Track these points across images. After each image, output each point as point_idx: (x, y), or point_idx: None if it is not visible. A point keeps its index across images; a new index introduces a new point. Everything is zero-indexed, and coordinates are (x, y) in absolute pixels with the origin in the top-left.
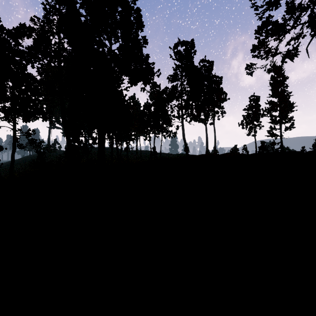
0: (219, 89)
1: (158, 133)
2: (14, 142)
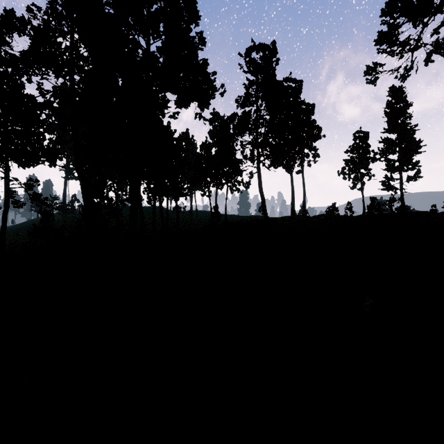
0: (311, 120)
1: (221, 183)
2: (6, 197)
